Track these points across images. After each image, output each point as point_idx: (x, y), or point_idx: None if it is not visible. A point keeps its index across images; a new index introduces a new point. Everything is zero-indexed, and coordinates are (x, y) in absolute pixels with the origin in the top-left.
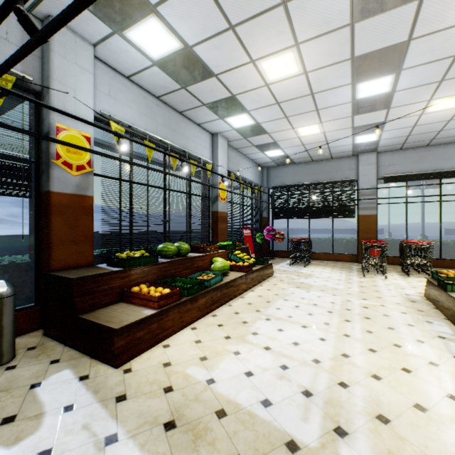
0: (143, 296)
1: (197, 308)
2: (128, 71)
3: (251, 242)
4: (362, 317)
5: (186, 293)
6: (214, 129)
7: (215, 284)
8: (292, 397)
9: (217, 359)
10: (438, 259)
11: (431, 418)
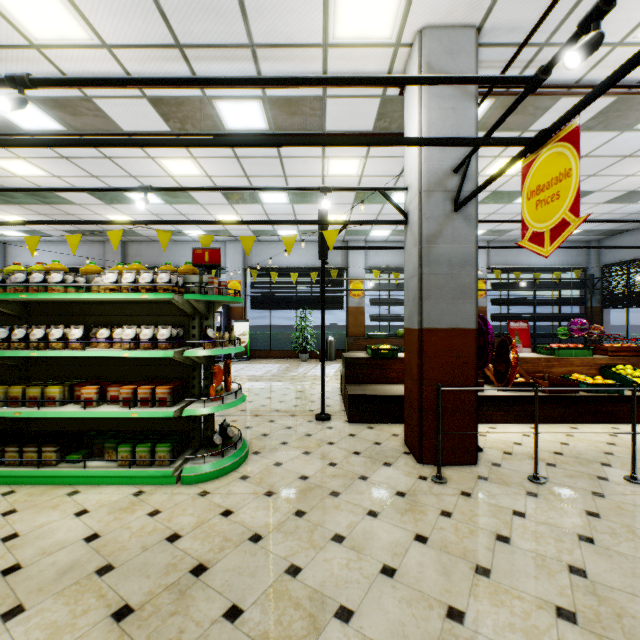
0: None
1: None
2: (383, 240)
3: (525, 335)
4: None
5: None
6: None
7: None
8: None
9: None
10: None
11: None
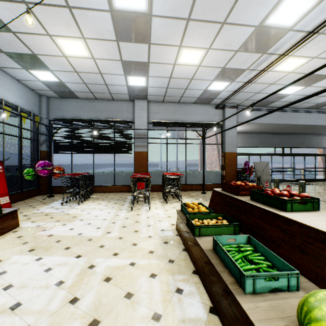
0: None
1: None
2: None
3: (2, 180)
4: (87, 324)
5: None
6: None
7: None
8: None
9: None
10: (184, 184)
11: None
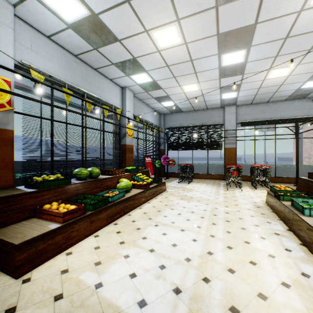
0: (51, 213)
1: (101, 219)
2: (48, 31)
3: (151, 166)
4: (224, 220)
5: (91, 208)
6: (123, 84)
7: (117, 199)
8: (164, 296)
9: (109, 263)
10: (274, 177)
11: (270, 305)
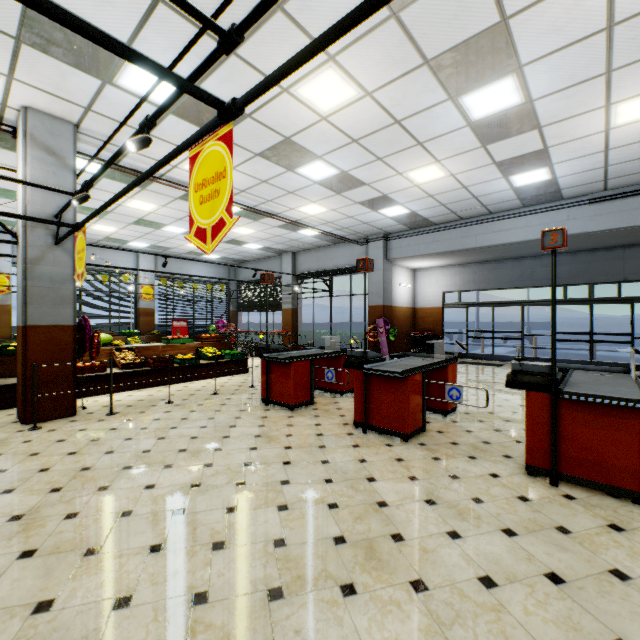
0: None
1: None
2: None
3: (186, 332)
4: None
5: None
6: (133, 248)
7: None
8: None
9: None
10: None
11: None
